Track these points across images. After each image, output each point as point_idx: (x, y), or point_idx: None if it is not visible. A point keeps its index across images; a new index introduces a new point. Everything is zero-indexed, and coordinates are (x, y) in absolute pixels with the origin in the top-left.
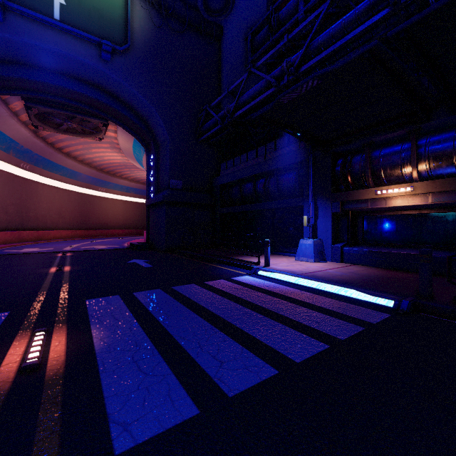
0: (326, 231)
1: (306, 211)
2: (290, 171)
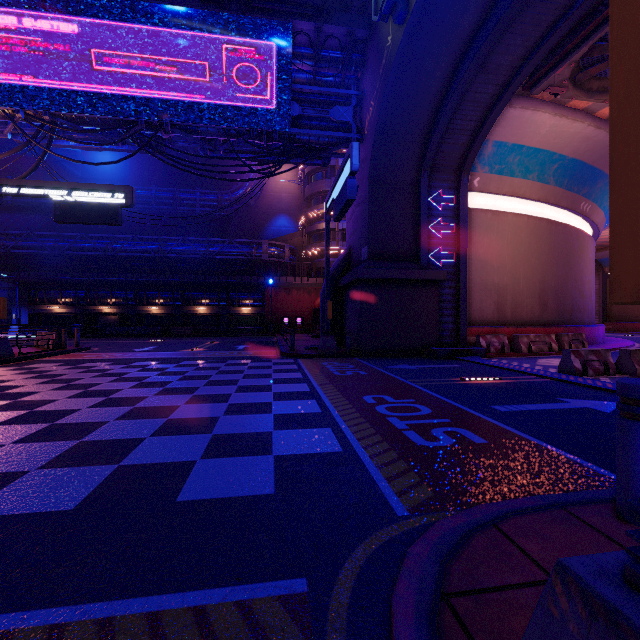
0: (26, 321)
1: (14, 312)
2: (3, 289)
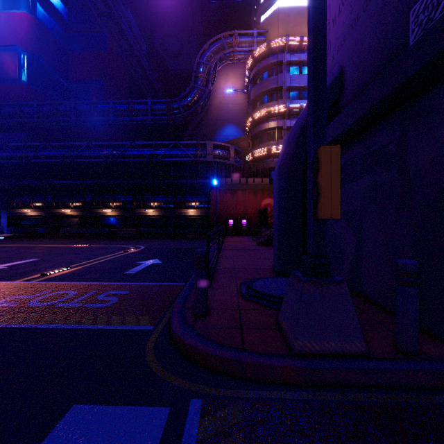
0: (5, 223)
1: None
2: None
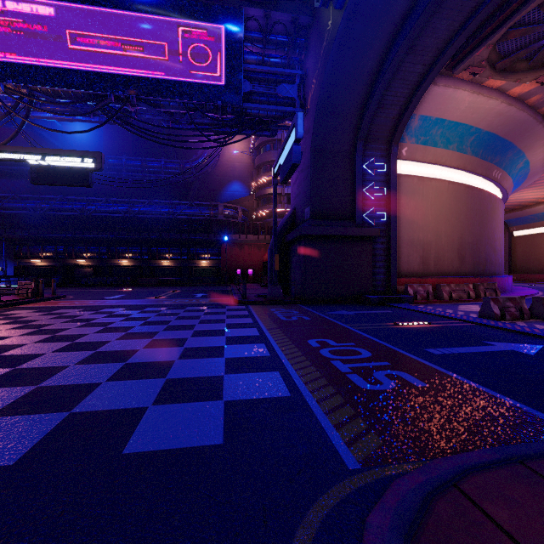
0: (12, 273)
1: (1, 265)
2: None
